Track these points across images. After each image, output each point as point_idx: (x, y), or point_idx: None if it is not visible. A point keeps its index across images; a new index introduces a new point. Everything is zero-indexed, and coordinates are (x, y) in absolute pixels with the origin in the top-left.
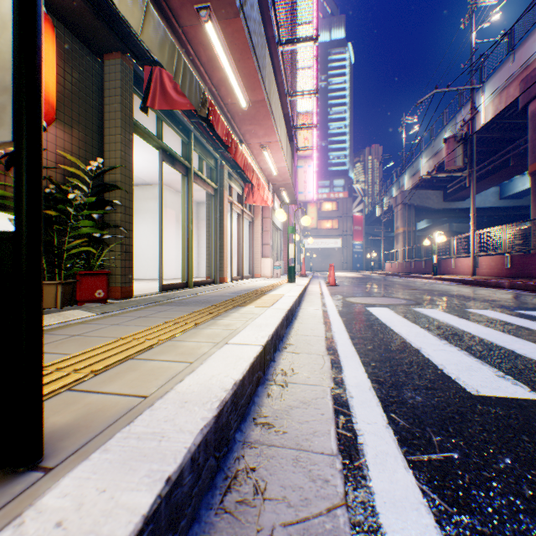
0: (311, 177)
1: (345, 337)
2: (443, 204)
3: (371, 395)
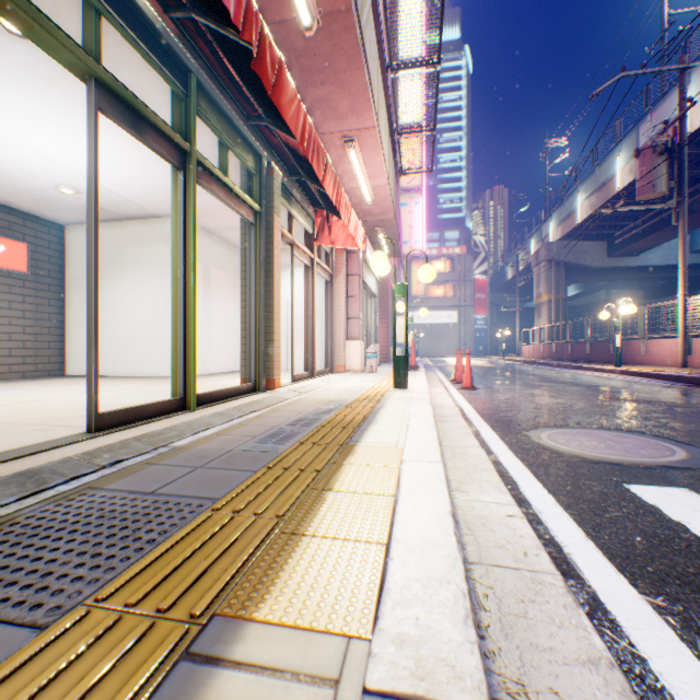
0: (420, 219)
1: None
2: (607, 261)
3: None
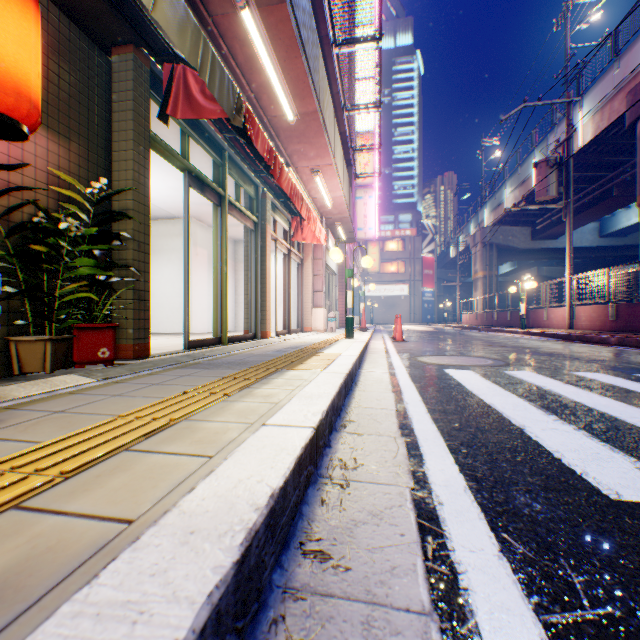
0: (373, 210)
1: (422, 411)
2: (531, 243)
3: (468, 501)
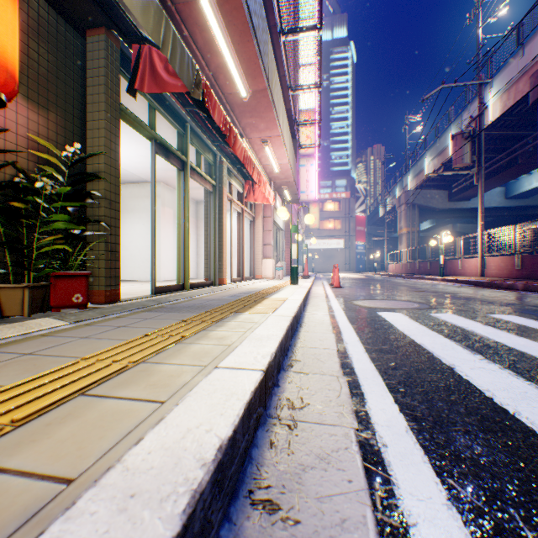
0: (314, 176)
1: (360, 351)
2: (447, 204)
3: (411, 443)
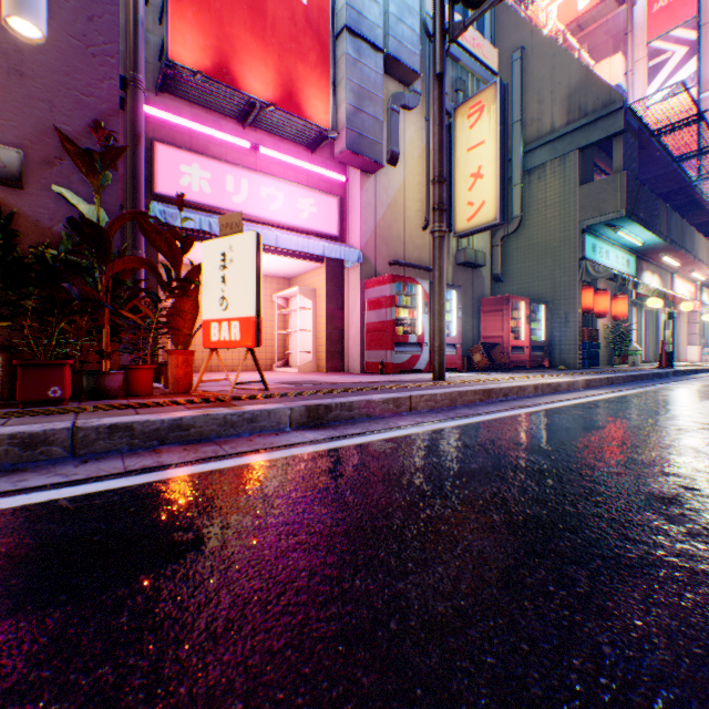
0: None
1: None
2: None
3: None
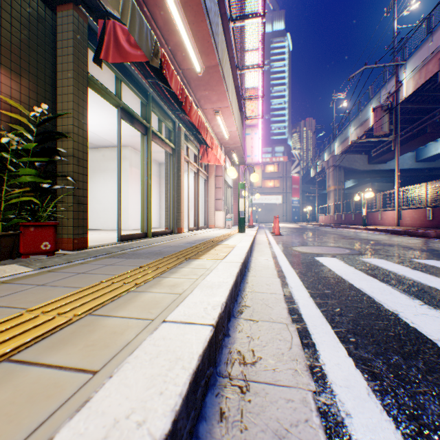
0: (257, 142)
1: (305, 295)
2: (368, 166)
3: (377, 411)
